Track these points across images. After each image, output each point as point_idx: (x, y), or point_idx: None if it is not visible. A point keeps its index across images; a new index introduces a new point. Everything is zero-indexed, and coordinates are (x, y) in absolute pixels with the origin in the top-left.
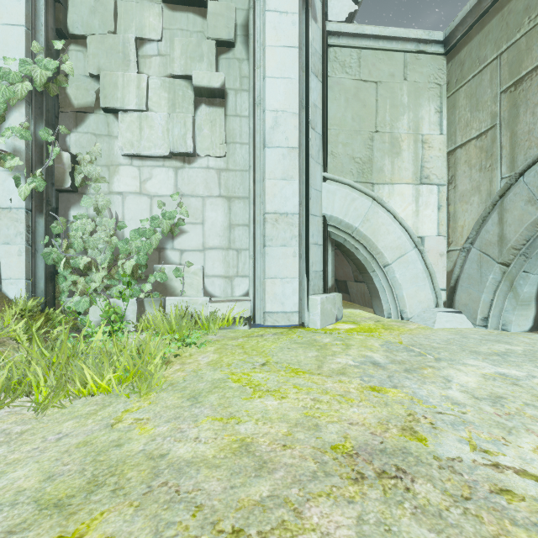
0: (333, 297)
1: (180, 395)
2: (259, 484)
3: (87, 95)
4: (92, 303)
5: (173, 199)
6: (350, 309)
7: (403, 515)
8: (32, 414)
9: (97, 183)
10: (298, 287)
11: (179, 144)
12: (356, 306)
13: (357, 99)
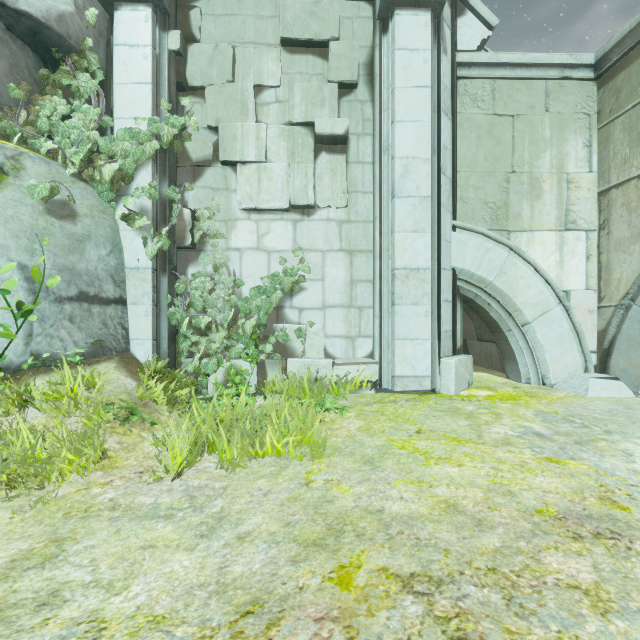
0: (465, 359)
1: (352, 460)
2: (486, 537)
3: (205, 148)
4: (219, 365)
5: (295, 255)
6: (475, 373)
7: (634, 567)
8: (218, 472)
9: (214, 239)
10: (431, 350)
11: (300, 196)
12: (479, 369)
13: (491, 136)
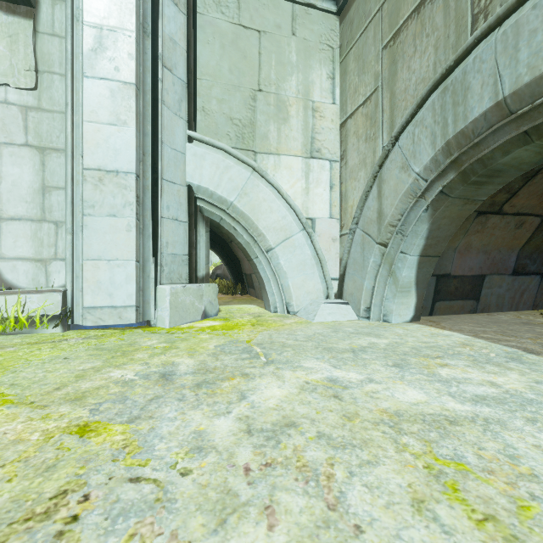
0: (197, 287)
1: None
2: None
3: None
4: None
5: None
6: (244, 305)
7: None
8: None
9: None
10: (135, 273)
11: None
12: (256, 302)
13: (236, 48)
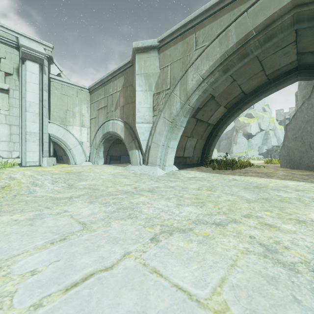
0: (52, 158)
1: None
2: None
3: None
4: None
5: None
6: (61, 164)
7: None
8: None
9: None
10: (39, 154)
11: None
12: (65, 164)
13: (61, 99)
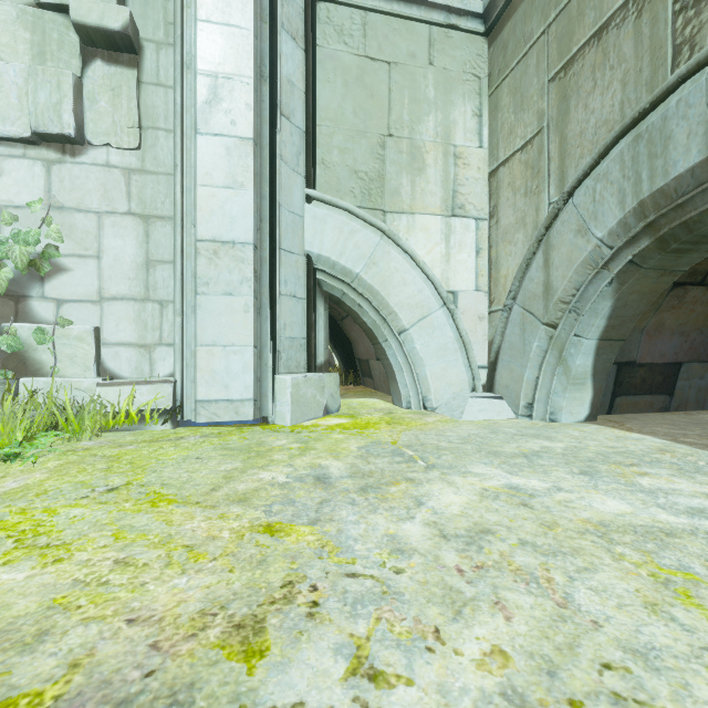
0: (319, 377)
1: None
2: None
3: None
4: None
5: (32, 210)
6: (364, 399)
7: None
8: None
9: None
10: (253, 361)
11: (48, 118)
12: (377, 394)
13: (361, 85)
